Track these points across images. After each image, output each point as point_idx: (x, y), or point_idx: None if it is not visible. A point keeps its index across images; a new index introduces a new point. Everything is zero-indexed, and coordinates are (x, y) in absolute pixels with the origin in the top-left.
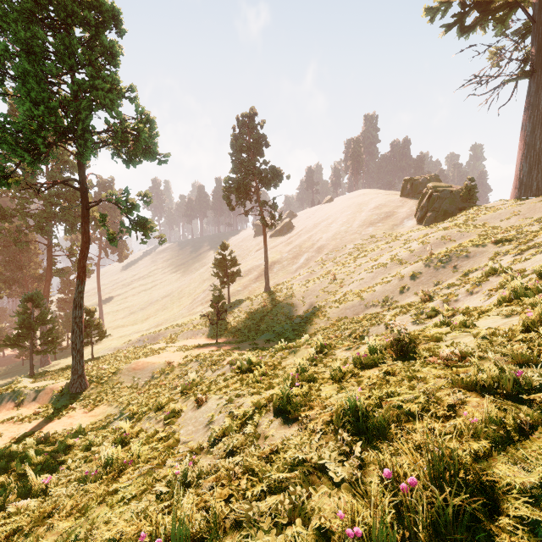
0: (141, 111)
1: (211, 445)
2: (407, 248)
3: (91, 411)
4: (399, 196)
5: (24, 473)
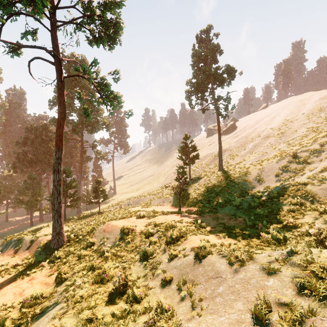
0: None
1: None
2: None
3: (51, 275)
4: None
5: None
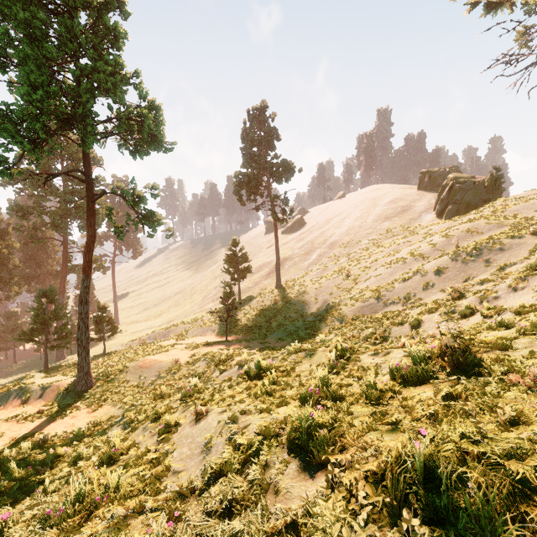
0: (145, 95)
1: (205, 485)
2: (429, 242)
3: (95, 411)
4: (415, 189)
5: (1, 492)
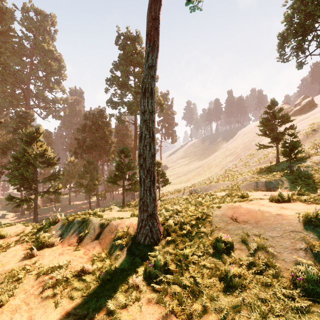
0: None
1: None
2: None
3: None
4: None
5: None
